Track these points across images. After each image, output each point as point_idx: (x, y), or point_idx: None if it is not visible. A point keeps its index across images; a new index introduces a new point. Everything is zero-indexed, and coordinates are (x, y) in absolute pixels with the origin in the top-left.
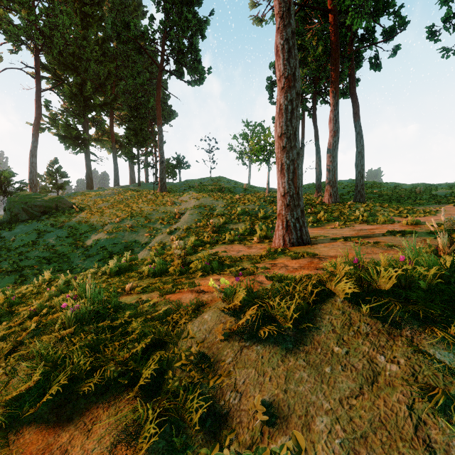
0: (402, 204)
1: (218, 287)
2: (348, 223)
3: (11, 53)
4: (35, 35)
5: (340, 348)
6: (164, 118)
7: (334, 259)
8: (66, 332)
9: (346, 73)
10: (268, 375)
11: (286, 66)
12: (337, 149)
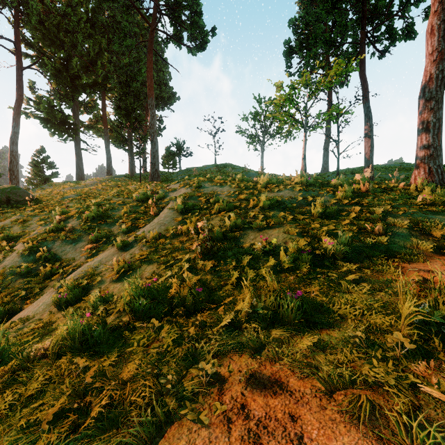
0: None
1: None
2: None
3: None
4: None
5: None
6: (164, 100)
7: None
8: None
9: None
10: None
11: None
12: (444, 86)
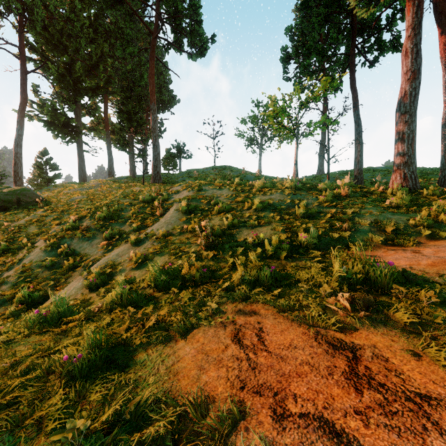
0: None
1: None
2: None
3: None
4: (11, 2)
5: None
6: (164, 103)
7: None
8: None
9: None
10: None
11: None
12: (417, 102)
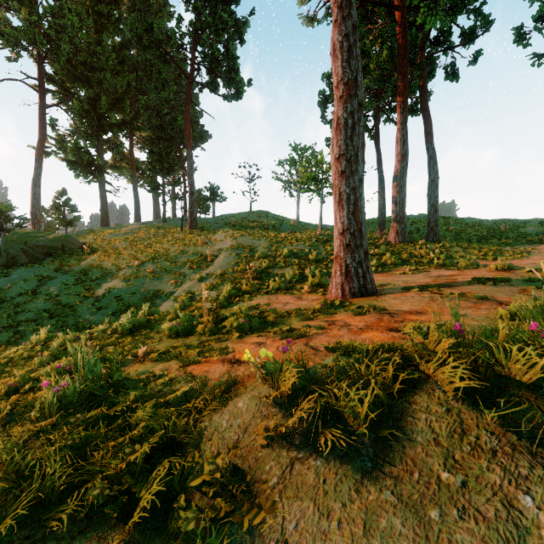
0: (485, 244)
1: (258, 360)
2: (420, 268)
3: (9, 61)
4: (38, 39)
5: (451, 475)
6: (195, 140)
7: (410, 316)
8: (45, 423)
9: (417, 84)
10: (335, 516)
11: (346, 69)
12: (405, 177)
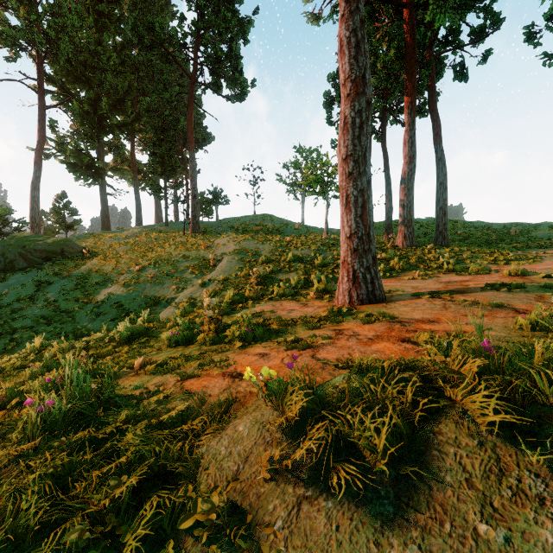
0: (495, 248)
1: (261, 377)
2: (429, 273)
3: (8, 61)
4: (37, 38)
5: (490, 527)
6: (198, 142)
7: (422, 325)
8: (26, 446)
9: (425, 83)
10: None
11: (354, 66)
12: (413, 179)
